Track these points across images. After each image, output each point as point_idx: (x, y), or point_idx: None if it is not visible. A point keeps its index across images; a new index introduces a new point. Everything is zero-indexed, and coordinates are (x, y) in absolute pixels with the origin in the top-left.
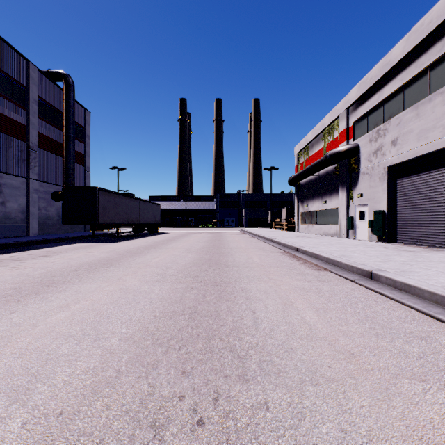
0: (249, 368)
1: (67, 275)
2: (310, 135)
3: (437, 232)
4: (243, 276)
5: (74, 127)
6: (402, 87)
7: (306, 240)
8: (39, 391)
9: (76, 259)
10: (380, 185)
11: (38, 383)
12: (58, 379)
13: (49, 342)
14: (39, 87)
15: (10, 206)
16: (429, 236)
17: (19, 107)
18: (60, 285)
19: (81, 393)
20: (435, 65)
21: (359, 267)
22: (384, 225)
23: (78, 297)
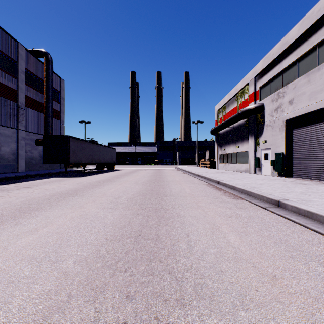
0: (186, 292)
1: (41, 203)
2: (227, 97)
3: (323, 169)
4: (178, 204)
5: (52, 91)
6: (297, 60)
7: (224, 175)
8: None
9: (50, 190)
10: (280, 134)
11: None
12: (14, 303)
13: (14, 264)
14: (26, 62)
15: (3, 150)
16: (318, 172)
17: (11, 76)
18: (34, 211)
19: (32, 320)
20: (323, 43)
21: (269, 197)
22: (283, 164)
23: (46, 222)
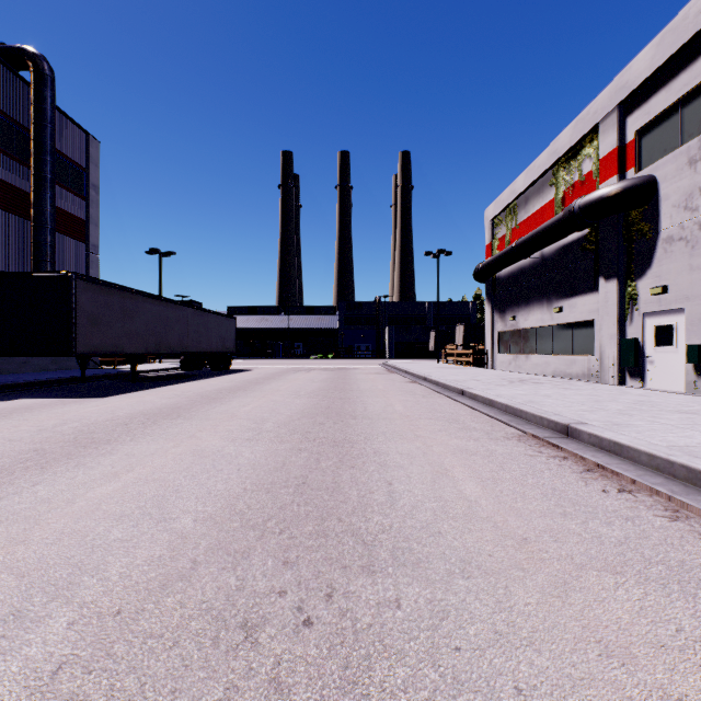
0: None
1: None
2: (522, 180)
3: None
4: None
5: (54, 161)
6: None
7: (550, 395)
8: None
9: None
10: None
11: None
12: None
13: None
14: None
15: None
16: None
17: None
18: None
19: None
20: None
21: None
22: None
23: None
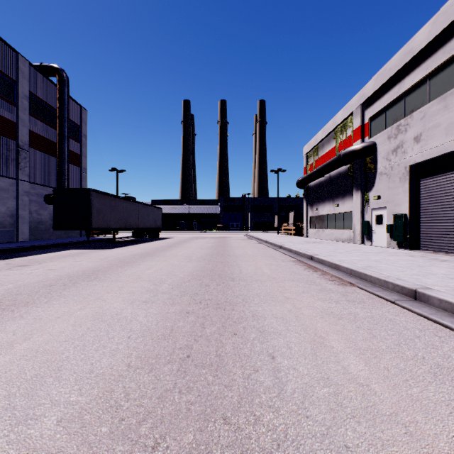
0: None
1: (35, 293)
2: (320, 134)
3: None
4: (252, 294)
5: (69, 125)
6: (427, 76)
7: (319, 247)
8: None
9: (58, 270)
10: (401, 186)
11: None
12: None
13: None
14: (30, 82)
15: None
16: None
17: (8, 102)
18: (19, 308)
19: None
20: None
21: (397, 283)
22: (406, 230)
23: (33, 329)
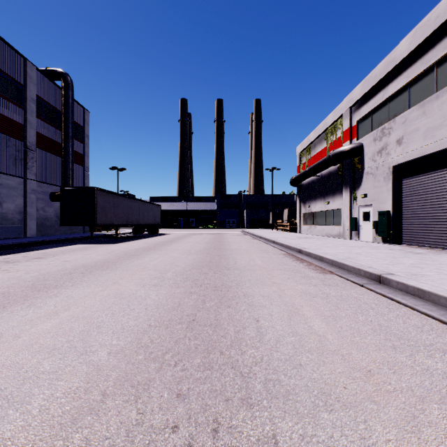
0: (254, 390)
1: (60, 279)
2: (312, 135)
3: (444, 233)
4: (244, 279)
5: (73, 127)
6: (408, 84)
7: (309, 242)
8: (9, 419)
9: (72, 261)
10: (385, 185)
11: (10, 409)
12: (33, 403)
13: (30, 356)
14: (37, 86)
15: (6, 207)
16: (436, 237)
17: (16, 106)
18: (51, 289)
19: (58, 423)
20: (442, 61)
21: (367, 270)
22: (389, 226)
23: (69, 304)
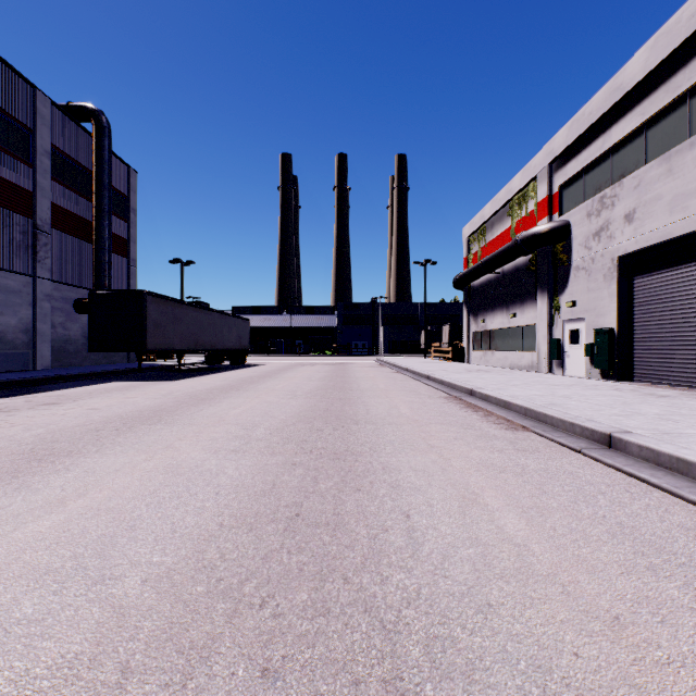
0: (407, 660)
1: (78, 439)
2: (488, 209)
3: None
4: (383, 441)
5: (110, 195)
6: (644, 126)
7: (484, 377)
8: None
9: (103, 410)
10: (606, 287)
11: None
12: None
13: (2, 587)
14: (53, 131)
15: (4, 322)
16: (689, 370)
17: (20, 162)
18: (61, 459)
19: None
20: None
21: (587, 425)
22: (613, 353)
23: (87, 484)
